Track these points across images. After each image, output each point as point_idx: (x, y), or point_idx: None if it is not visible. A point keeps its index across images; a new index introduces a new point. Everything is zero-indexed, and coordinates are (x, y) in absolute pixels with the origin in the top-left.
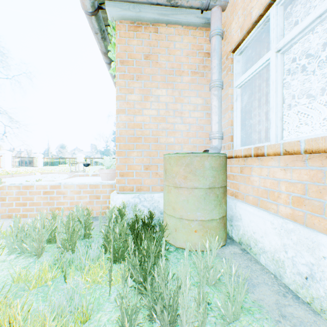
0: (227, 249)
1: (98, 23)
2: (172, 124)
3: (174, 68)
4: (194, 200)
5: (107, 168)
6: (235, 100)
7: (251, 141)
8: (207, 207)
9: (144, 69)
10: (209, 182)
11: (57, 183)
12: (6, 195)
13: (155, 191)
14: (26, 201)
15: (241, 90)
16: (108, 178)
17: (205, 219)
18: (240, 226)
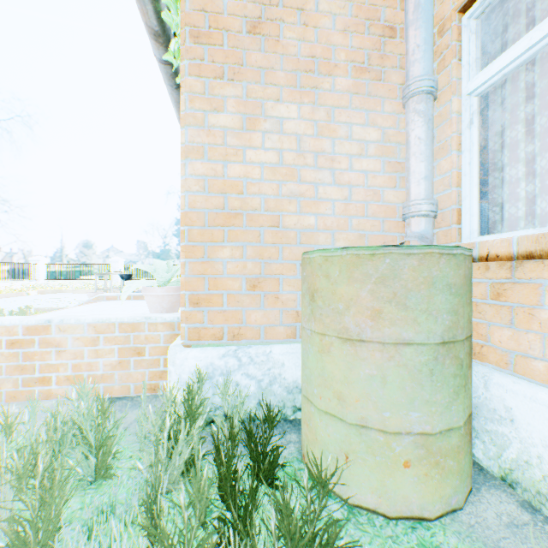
0: (486, 505)
1: None
2: (313, 186)
3: (316, 58)
4: (402, 378)
5: (160, 284)
6: (468, 125)
7: (507, 223)
8: (438, 395)
9: (249, 56)
10: (443, 327)
11: (42, 321)
12: None
13: (273, 339)
14: None
15: (481, 101)
16: (164, 307)
17: (432, 430)
18: (511, 437)
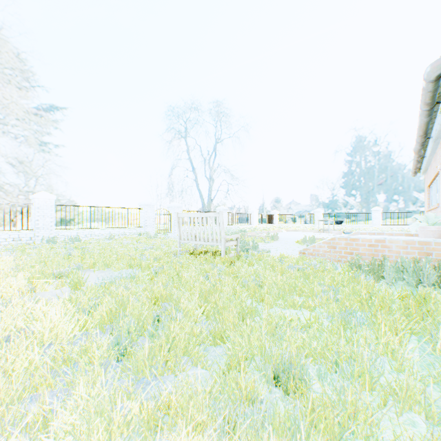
0: None
1: (437, 84)
2: None
3: None
4: None
5: (429, 225)
6: None
7: None
8: None
9: None
10: None
11: (381, 238)
12: (336, 244)
13: None
14: (352, 251)
15: None
16: (434, 236)
17: None
18: None
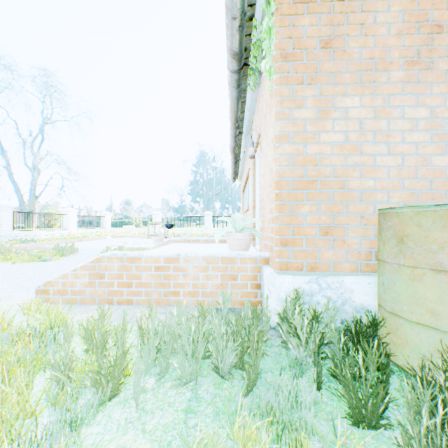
0: None
1: None
2: (371, 157)
3: (373, 59)
4: None
5: (237, 231)
6: None
7: None
8: None
9: (322, 65)
10: None
11: (174, 254)
12: (105, 270)
13: (339, 272)
14: (131, 280)
15: None
16: (241, 247)
17: None
18: None
